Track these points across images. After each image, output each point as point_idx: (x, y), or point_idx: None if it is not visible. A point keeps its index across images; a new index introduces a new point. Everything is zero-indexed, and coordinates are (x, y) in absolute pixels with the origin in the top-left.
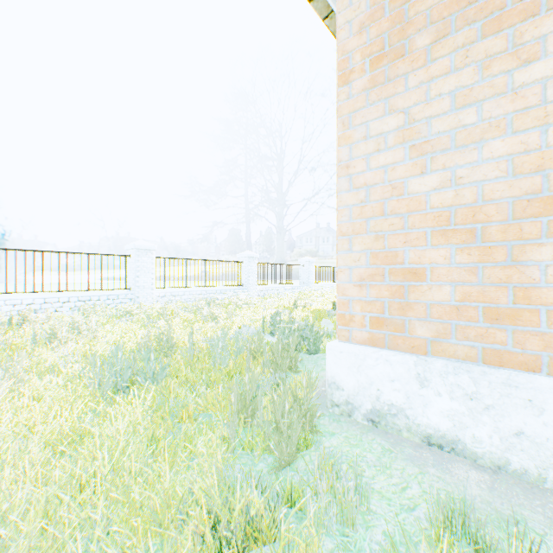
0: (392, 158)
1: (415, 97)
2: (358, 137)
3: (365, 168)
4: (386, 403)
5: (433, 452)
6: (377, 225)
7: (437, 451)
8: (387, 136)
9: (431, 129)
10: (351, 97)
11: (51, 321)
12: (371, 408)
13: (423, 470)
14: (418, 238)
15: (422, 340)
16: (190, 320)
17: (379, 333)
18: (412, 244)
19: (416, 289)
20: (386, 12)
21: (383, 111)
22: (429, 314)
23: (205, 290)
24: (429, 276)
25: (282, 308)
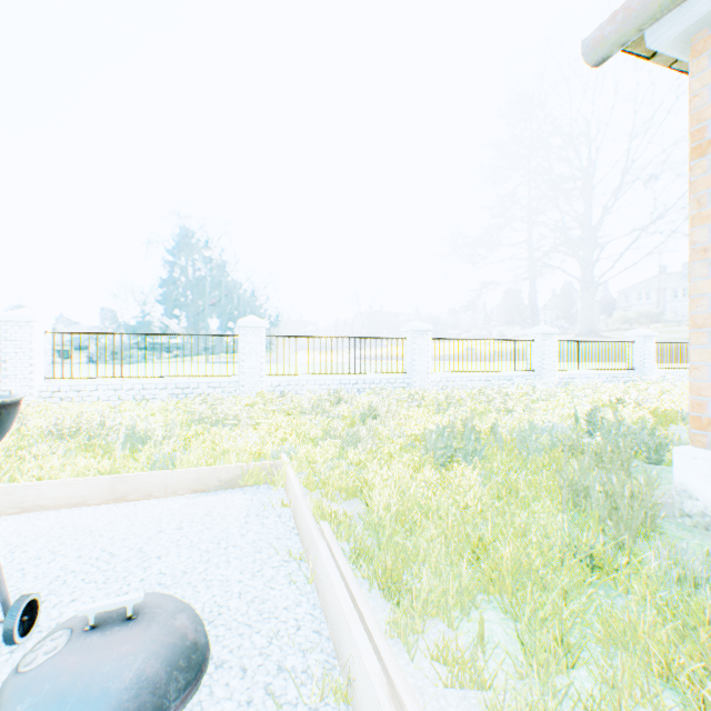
0: None
1: None
2: None
3: None
4: None
5: None
6: None
7: None
8: None
9: None
10: (709, 169)
11: (355, 401)
12: None
13: None
14: None
15: None
16: (478, 410)
17: None
18: None
19: None
20: None
21: None
22: None
23: (484, 376)
24: None
25: (599, 404)
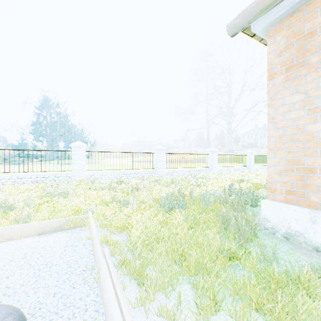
0: (297, 115)
1: (310, 86)
2: (278, 105)
3: (282, 119)
4: (293, 230)
5: (318, 254)
6: (289, 146)
7: (320, 254)
8: (294, 104)
9: (319, 101)
10: (274, 85)
11: (129, 182)
12: (285, 231)
13: (310, 258)
14: (312, 153)
15: (314, 202)
16: (185, 185)
17: (290, 197)
18: (308, 156)
19: (311, 178)
20: (294, 44)
21: (292, 92)
22: (318, 190)
23: (188, 170)
24: (318, 171)
25: (233, 181)
